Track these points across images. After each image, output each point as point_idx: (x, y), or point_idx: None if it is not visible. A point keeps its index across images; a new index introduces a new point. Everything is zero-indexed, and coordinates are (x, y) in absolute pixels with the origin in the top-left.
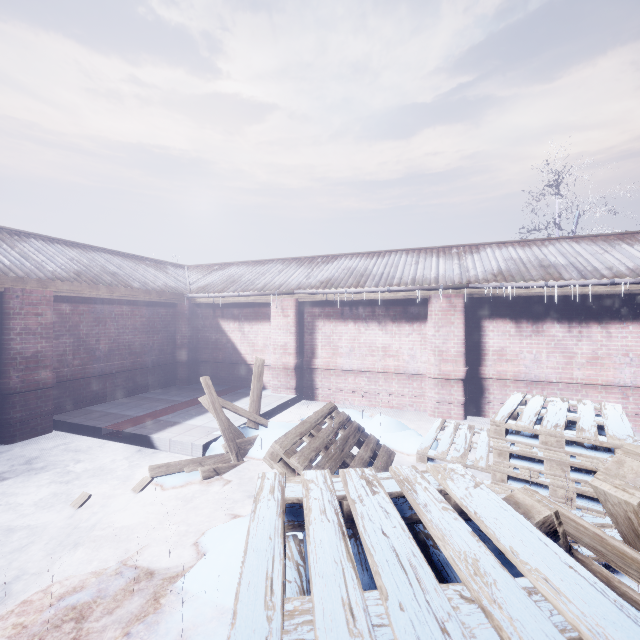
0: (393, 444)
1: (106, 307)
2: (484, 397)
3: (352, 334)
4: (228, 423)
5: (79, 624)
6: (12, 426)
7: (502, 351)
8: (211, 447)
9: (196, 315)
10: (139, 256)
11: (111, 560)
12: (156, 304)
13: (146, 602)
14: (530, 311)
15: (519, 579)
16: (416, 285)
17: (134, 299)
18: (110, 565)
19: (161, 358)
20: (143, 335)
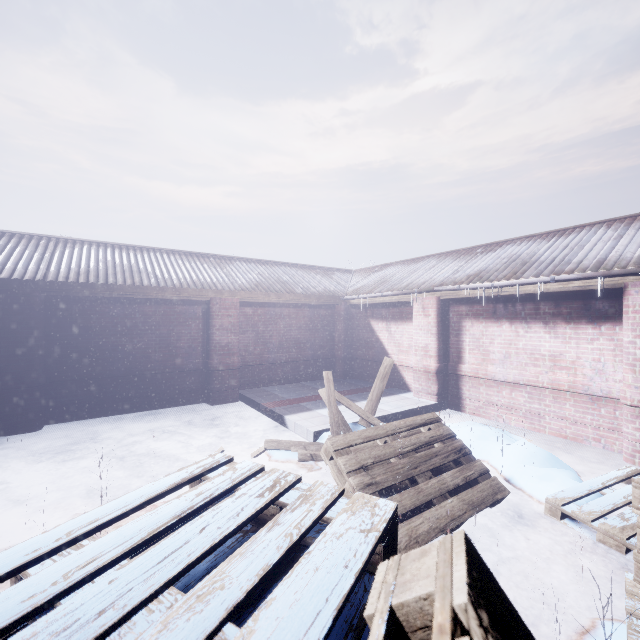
0: (523, 482)
1: (277, 309)
2: None
3: (507, 337)
4: (338, 417)
5: None
6: (214, 393)
7: None
8: (322, 435)
9: (351, 315)
10: (312, 266)
11: None
12: (317, 306)
13: None
14: None
15: (238, 631)
16: (599, 270)
17: (296, 302)
18: None
19: (321, 353)
20: (306, 332)
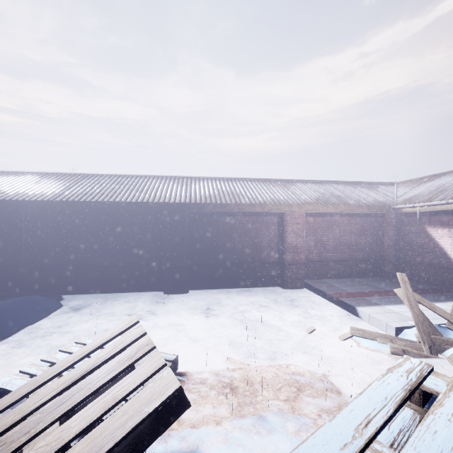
0: None
1: (332, 218)
2: None
3: None
4: (422, 317)
5: (298, 391)
6: (287, 280)
7: None
8: (404, 332)
9: (402, 222)
10: (356, 182)
11: (320, 371)
12: (367, 215)
13: (333, 406)
14: None
15: None
16: None
17: (350, 212)
18: (318, 373)
19: (371, 254)
20: (357, 237)
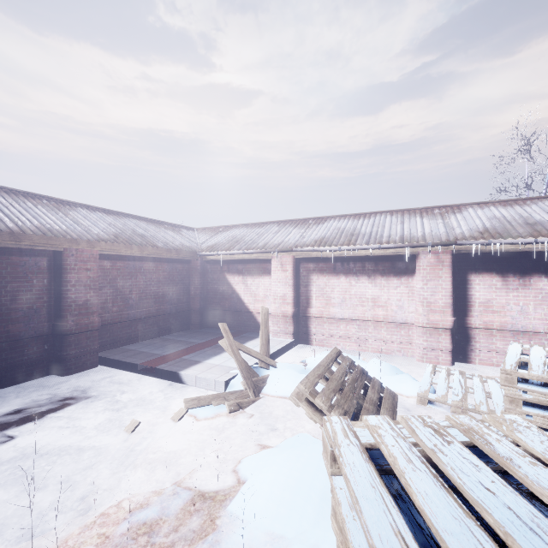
0: (391, 386)
1: (137, 263)
2: (470, 345)
3: (343, 286)
4: (244, 363)
5: (151, 539)
6: (69, 361)
7: (488, 303)
8: (231, 384)
9: (206, 270)
10: (159, 221)
11: (164, 481)
12: (175, 261)
13: (204, 522)
14: (517, 266)
15: None
16: (405, 242)
17: (159, 256)
18: (166, 486)
19: (178, 306)
20: (165, 287)
